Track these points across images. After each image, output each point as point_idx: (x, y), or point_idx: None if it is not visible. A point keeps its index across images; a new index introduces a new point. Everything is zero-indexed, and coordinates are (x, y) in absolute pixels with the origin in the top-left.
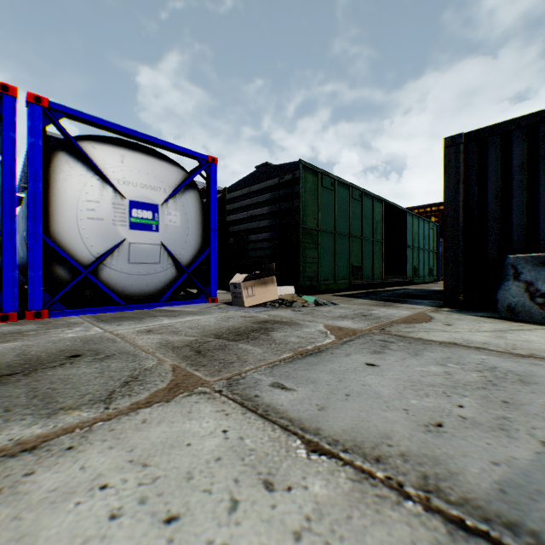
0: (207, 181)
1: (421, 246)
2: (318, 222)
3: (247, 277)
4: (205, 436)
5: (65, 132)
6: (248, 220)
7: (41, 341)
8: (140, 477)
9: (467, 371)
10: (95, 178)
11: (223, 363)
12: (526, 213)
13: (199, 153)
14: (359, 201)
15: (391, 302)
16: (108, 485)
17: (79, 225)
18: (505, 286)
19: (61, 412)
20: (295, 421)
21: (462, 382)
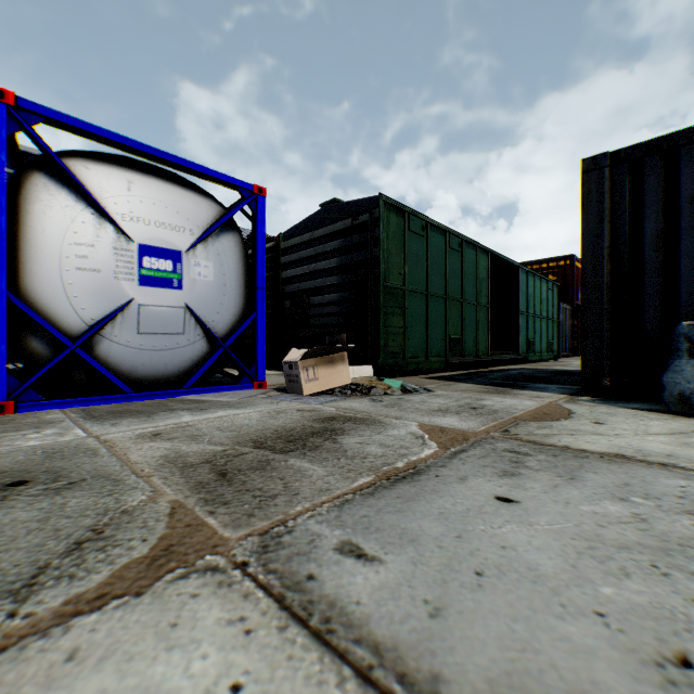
0: (252, 221)
1: (538, 312)
2: (404, 279)
3: (307, 353)
4: None
5: (42, 143)
6: (310, 276)
7: None
8: None
9: (669, 513)
10: (89, 211)
11: (259, 497)
12: None
13: (241, 181)
14: (459, 252)
15: (505, 388)
16: None
17: (64, 278)
18: (675, 366)
19: None
20: (385, 653)
21: (675, 539)
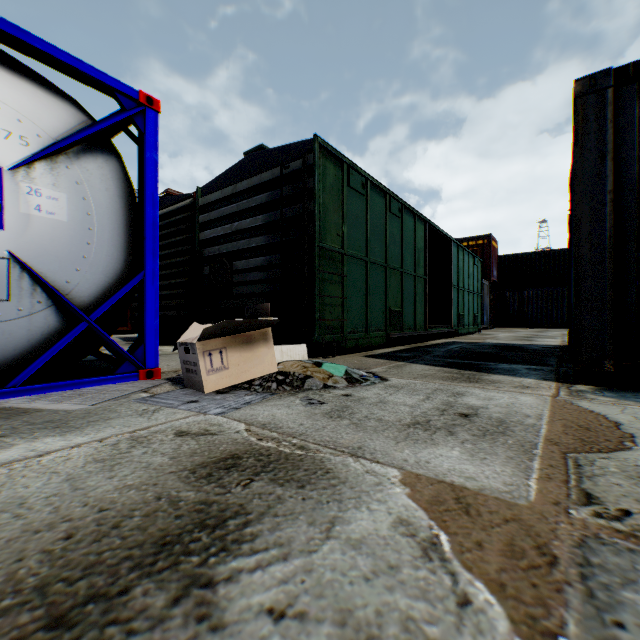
0: (139, 145)
1: (466, 286)
2: (342, 241)
3: (207, 330)
4: None
5: None
6: (232, 237)
7: None
8: None
9: None
10: None
11: None
12: None
13: (117, 81)
14: (398, 217)
15: (469, 371)
16: None
17: None
18: None
19: None
20: None
21: None
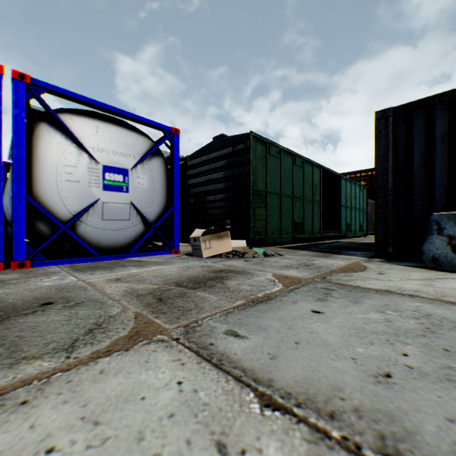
0: (171, 149)
1: (353, 206)
2: (266, 185)
3: (205, 231)
4: (160, 388)
5: (46, 105)
6: (206, 183)
7: (20, 289)
8: (89, 438)
9: (405, 318)
10: (73, 146)
11: (182, 310)
12: (447, 176)
13: (164, 125)
14: (301, 167)
15: (329, 253)
16: (55, 448)
17: (58, 186)
18: (430, 240)
19: (23, 362)
20: (248, 372)
21: (403, 329)
